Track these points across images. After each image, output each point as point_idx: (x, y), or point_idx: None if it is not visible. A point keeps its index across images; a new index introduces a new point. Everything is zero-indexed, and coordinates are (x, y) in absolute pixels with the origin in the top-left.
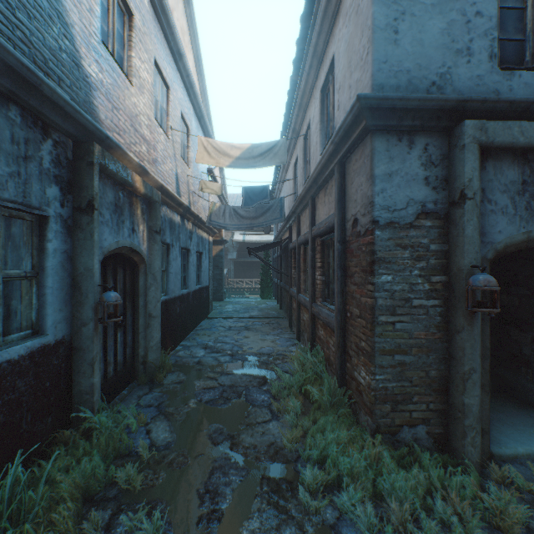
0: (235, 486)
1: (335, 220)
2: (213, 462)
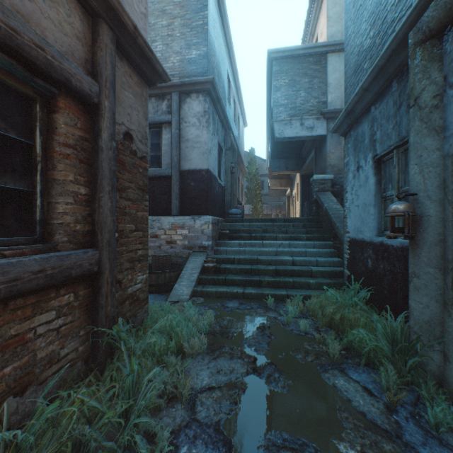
0: (250, 336)
1: (109, 105)
2: (270, 348)
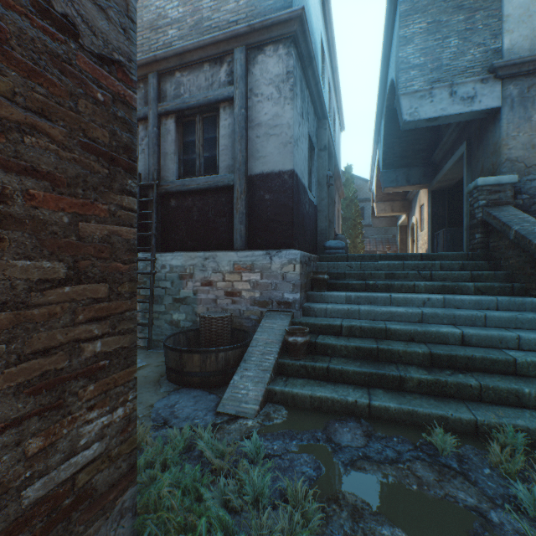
0: None
1: None
2: None
